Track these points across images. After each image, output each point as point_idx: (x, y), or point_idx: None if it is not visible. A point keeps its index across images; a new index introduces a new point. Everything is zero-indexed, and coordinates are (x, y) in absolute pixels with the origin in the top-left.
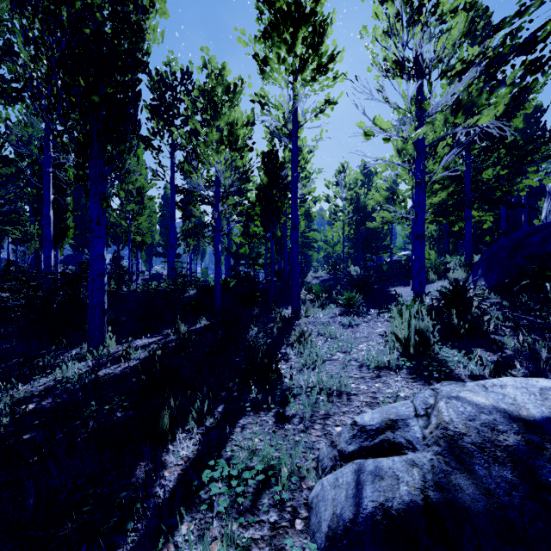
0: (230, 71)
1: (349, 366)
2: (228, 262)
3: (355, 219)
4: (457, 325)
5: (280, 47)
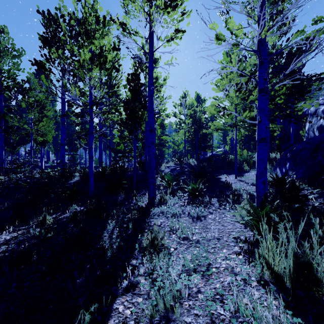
0: (101, 8)
1: (216, 322)
2: (109, 155)
3: (194, 128)
4: (322, 237)
5: None
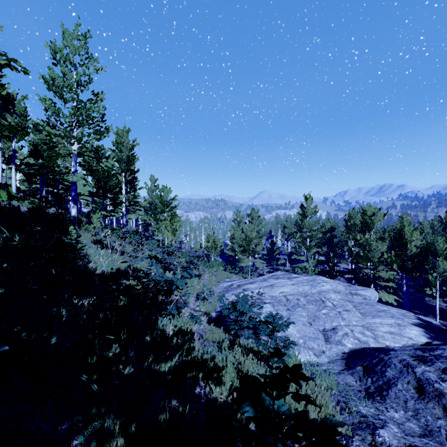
0: None
1: None
2: None
3: None
4: None
5: None
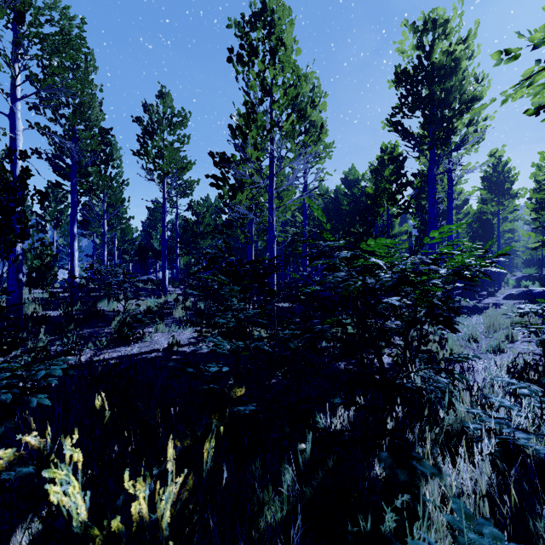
0: (463, 190)
1: None
2: None
3: None
4: None
5: (492, 195)
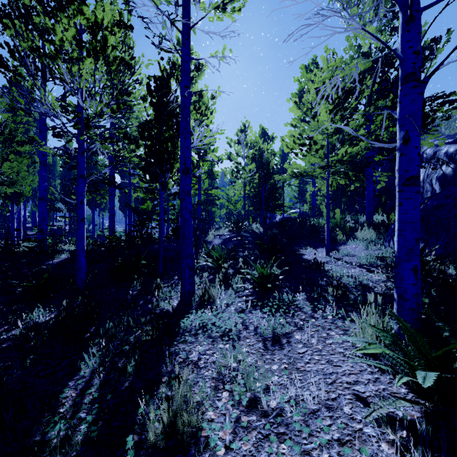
0: None
1: None
2: (129, 217)
3: (259, 175)
4: None
5: None
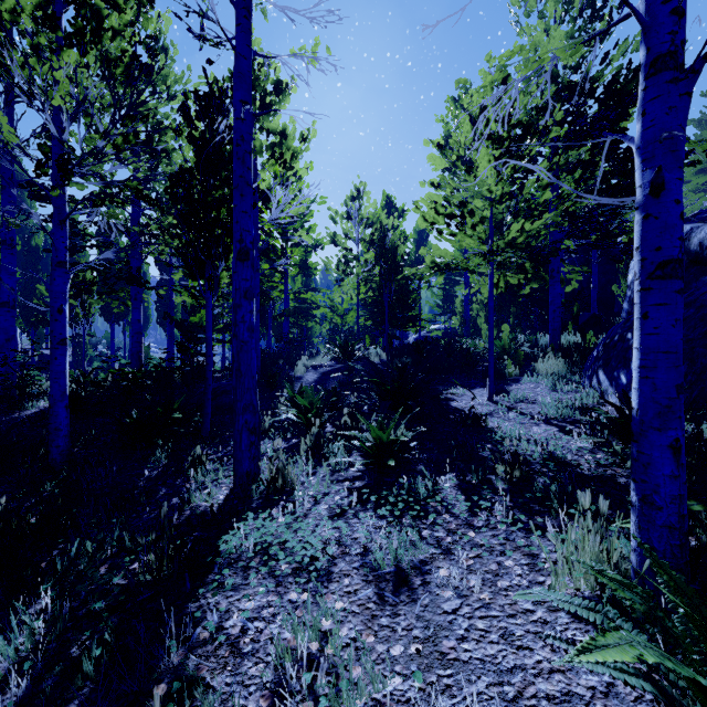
0: None
1: None
2: (170, 337)
3: (380, 269)
4: None
5: None
